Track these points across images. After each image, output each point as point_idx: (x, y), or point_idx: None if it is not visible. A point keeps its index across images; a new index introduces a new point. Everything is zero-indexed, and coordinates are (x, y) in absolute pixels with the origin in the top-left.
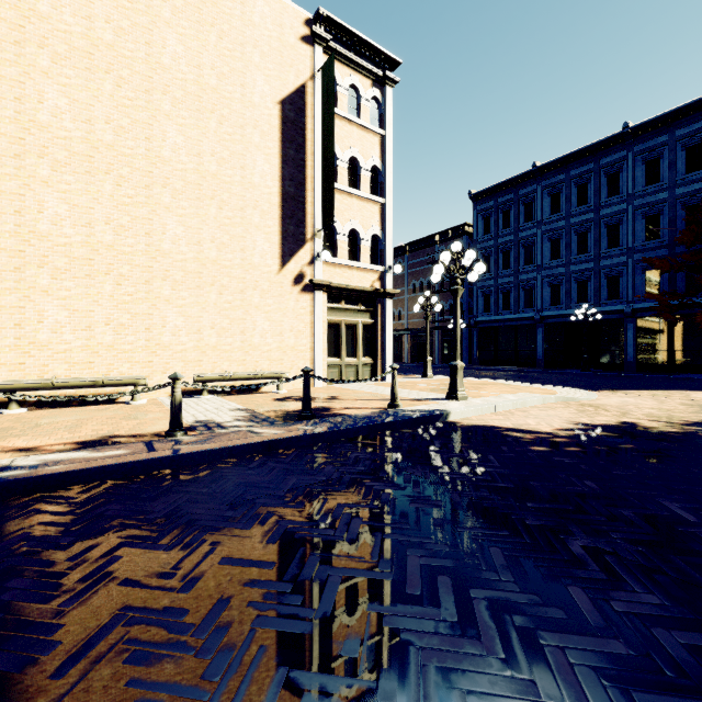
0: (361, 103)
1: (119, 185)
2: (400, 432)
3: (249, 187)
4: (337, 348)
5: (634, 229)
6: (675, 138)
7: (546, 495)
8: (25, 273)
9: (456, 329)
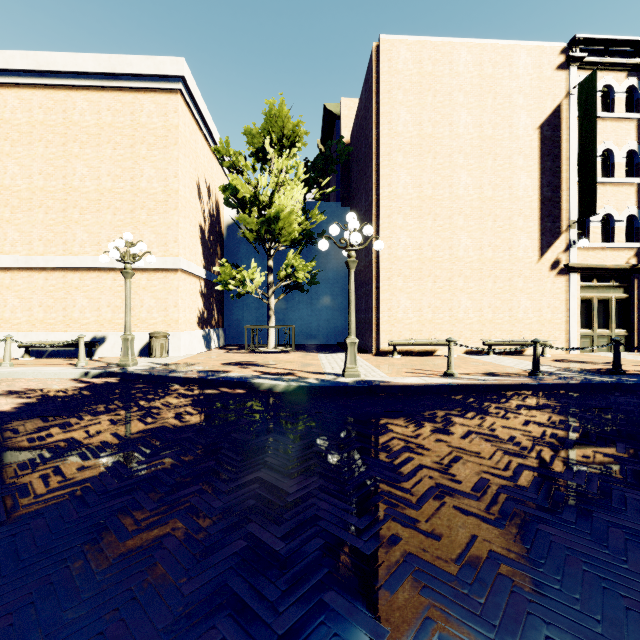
0: (614, 97)
1: (434, 220)
2: None
3: (515, 200)
4: (588, 321)
5: None
6: None
7: None
8: (392, 280)
9: None
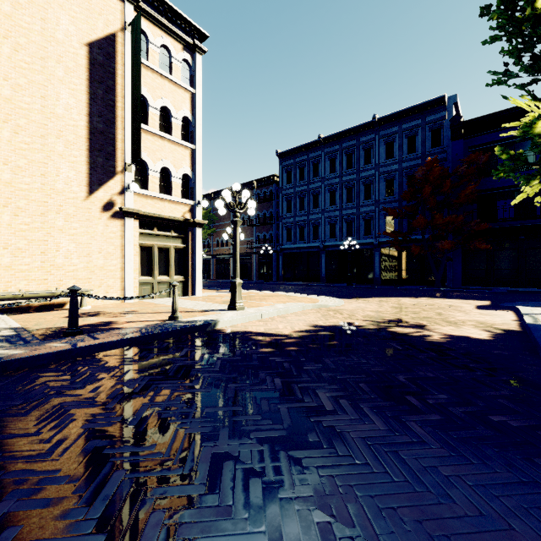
0: (173, 62)
1: None
2: (161, 342)
3: (51, 116)
4: (150, 268)
5: (379, 188)
6: (402, 130)
7: (232, 397)
8: None
9: (236, 253)
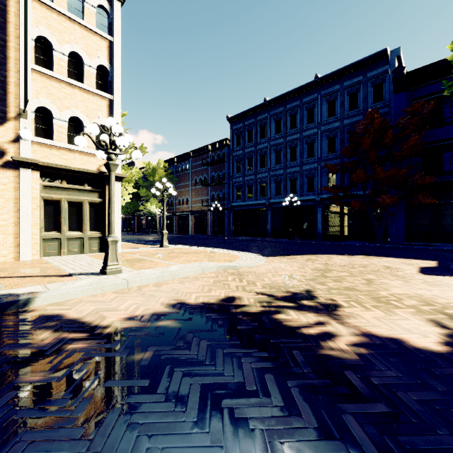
0: (85, 7)
1: None
2: None
3: None
4: (57, 223)
5: (322, 146)
6: (343, 87)
7: None
8: None
9: (109, 204)
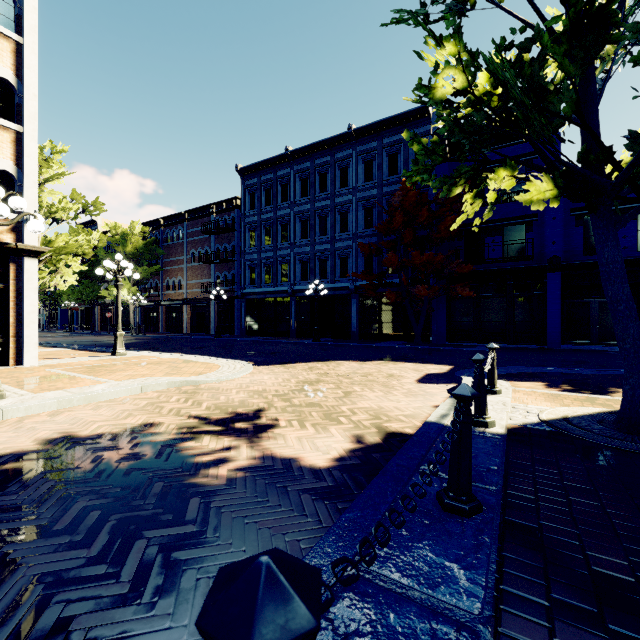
0: None
1: None
2: None
3: None
4: None
5: (357, 218)
6: (382, 145)
7: None
8: None
9: None
